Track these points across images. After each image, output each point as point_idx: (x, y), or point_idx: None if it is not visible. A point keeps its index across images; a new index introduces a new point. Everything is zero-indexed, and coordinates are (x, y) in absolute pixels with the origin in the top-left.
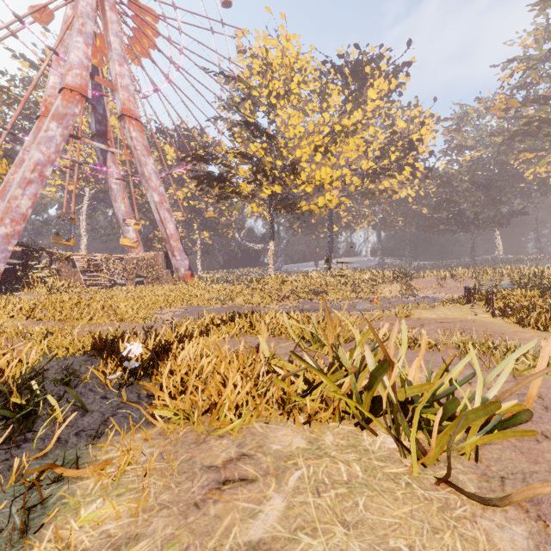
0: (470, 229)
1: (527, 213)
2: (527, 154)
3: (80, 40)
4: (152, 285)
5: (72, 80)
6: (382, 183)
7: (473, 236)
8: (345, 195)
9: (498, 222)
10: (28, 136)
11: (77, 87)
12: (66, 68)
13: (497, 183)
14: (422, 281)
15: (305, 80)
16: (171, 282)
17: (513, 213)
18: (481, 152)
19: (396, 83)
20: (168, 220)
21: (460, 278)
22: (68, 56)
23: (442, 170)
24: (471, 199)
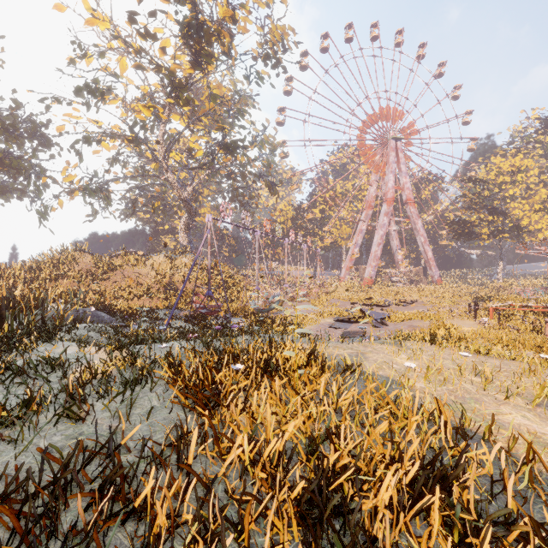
0: None
1: None
2: None
3: (391, 176)
4: (417, 285)
5: (389, 195)
6: None
7: None
8: None
9: None
10: (362, 218)
11: (391, 198)
12: (386, 190)
13: None
14: None
15: (526, 170)
16: (426, 284)
17: None
18: None
19: None
20: (428, 251)
21: None
22: (386, 184)
23: None
24: None
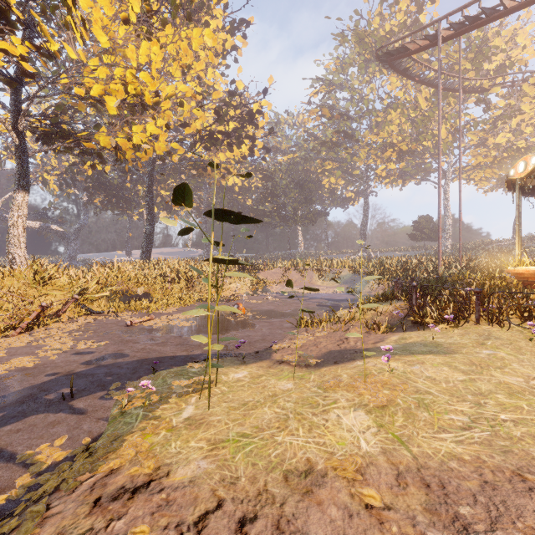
0: (289, 224)
1: (328, 214)
2: (330, 163)
3: None
4: None
5: None
6: (218, 155)
7: (290, 231)
8: (179, 141)
9: (310, 219)
10: None
11: None
12: None
13: (309, 185)
14: (268, 274)
15: None
16: None
17: (319, 213)
18: (296, 155)
19: (232, 42)
20: None
21: (302, 269)
22: None
23: (266, 163)
24: (291, 195)
